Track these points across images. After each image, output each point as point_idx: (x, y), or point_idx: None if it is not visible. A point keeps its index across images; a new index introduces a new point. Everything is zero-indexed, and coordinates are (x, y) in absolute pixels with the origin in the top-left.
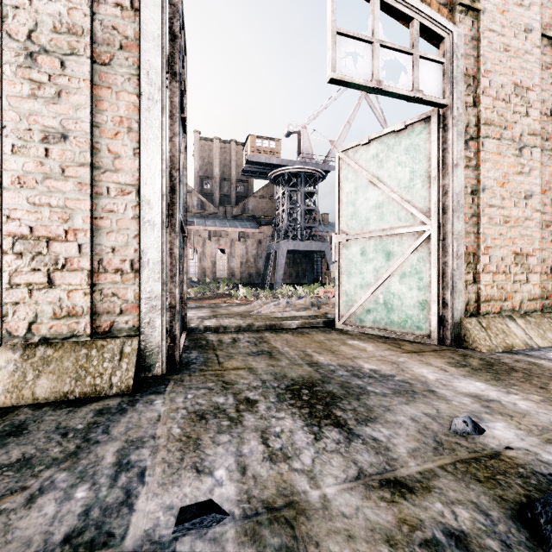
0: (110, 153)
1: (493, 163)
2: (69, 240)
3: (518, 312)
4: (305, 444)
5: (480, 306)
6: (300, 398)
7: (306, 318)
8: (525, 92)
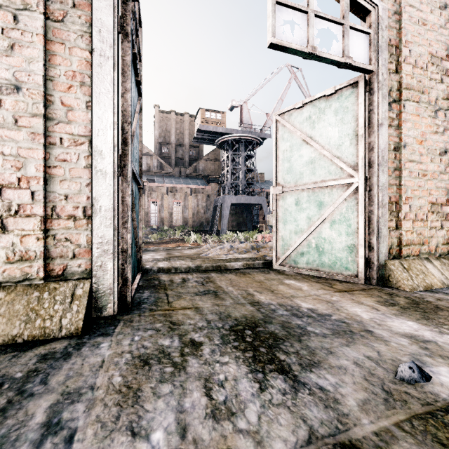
0: (63, 105)
1: (413, 123)
2: (22, 187)
3: (434, 255)
4: (250, 396)
5: (402, 250)
6: (244, 340)
7: (247, 260)
8: (440, 62)
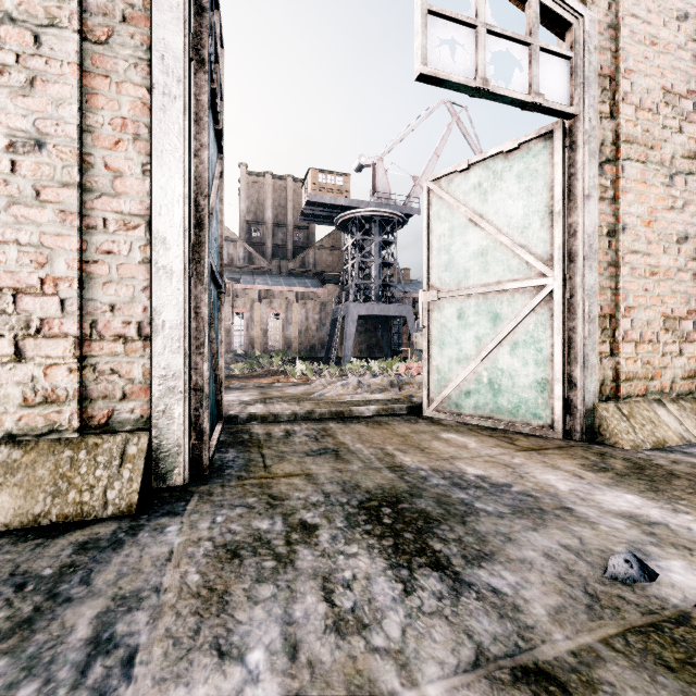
0: (108, 169)
1: (637, 194)
2: (47, 293)
3: (669, 395)
4: (390, 601)
5: (620, 387)
6: (380, 522)
7: (384, 403)
8: (678, 100)
